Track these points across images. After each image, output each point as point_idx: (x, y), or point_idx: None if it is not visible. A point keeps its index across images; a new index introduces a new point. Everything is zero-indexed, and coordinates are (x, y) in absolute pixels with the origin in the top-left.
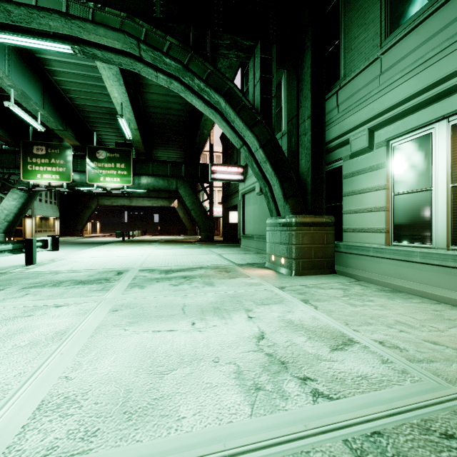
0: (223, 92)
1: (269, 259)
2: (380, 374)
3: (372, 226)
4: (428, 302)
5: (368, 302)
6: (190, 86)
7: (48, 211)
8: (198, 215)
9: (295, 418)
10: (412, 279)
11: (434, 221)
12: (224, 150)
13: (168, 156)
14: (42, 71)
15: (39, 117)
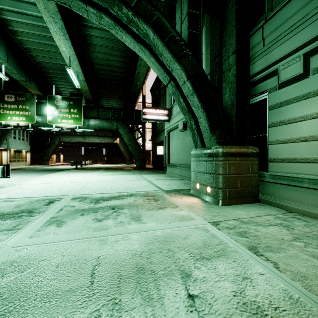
0: (151, 21)
1: (194, 187)
2: None
3: (307, 155)
4: None
5: None
6: (119, 20)
7: (20, 145)
8: (133, 148)
9: None
10: None
11: None
12: (153, 99)
13: (112, 105)
14: (5, 31)
15: (3, 69)
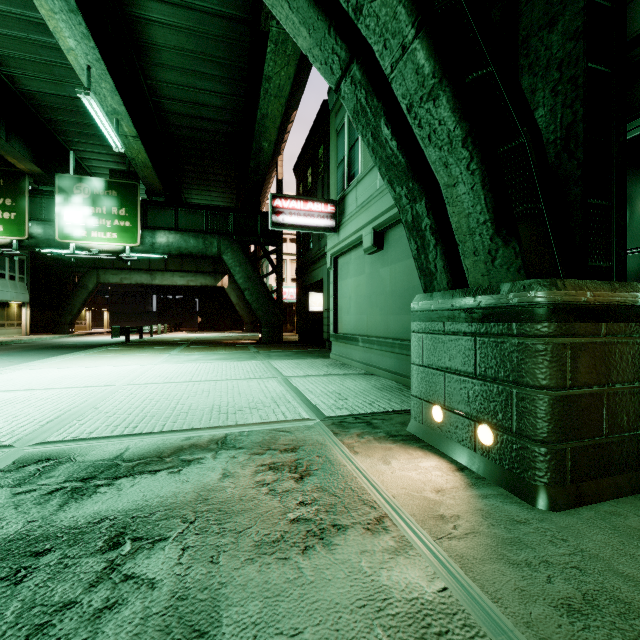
0: None
1: (422, 414)
2: None
3: None
4: None
5: None
6: None
7: (6, 291)
8: (256, 298)
9: None
10: None
11: None
12: (300, 189)
13: (210, 204)
14: None
15: None
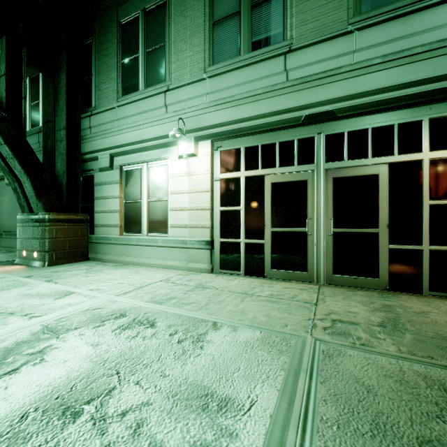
0: None
1: (20, 255)
2: (80, 301)
3: (113, 222)
4: (137, 267)
5: (100, 273)
6: None
7: None
8: None
9: (13, 328)
10: (133, 255)
11: (142, 220)
12: None
13: None
14: None
15: None
